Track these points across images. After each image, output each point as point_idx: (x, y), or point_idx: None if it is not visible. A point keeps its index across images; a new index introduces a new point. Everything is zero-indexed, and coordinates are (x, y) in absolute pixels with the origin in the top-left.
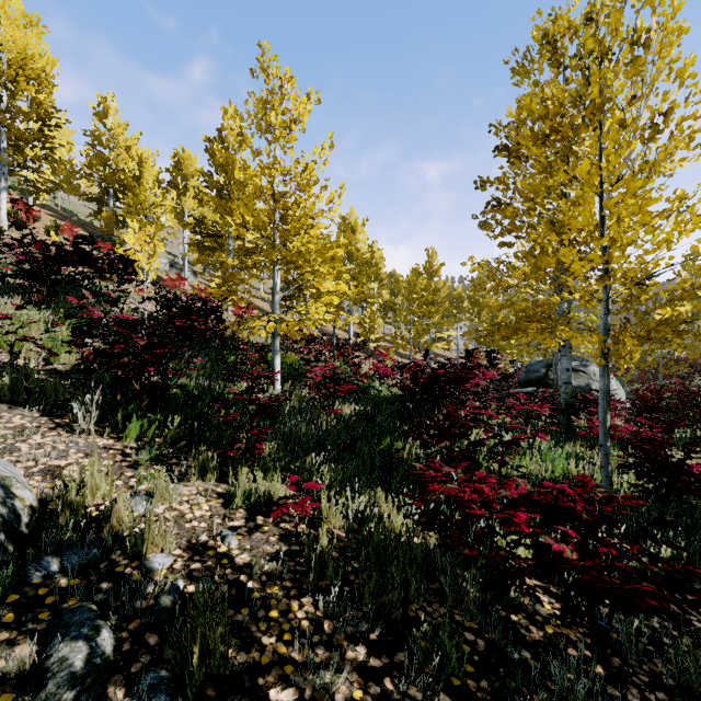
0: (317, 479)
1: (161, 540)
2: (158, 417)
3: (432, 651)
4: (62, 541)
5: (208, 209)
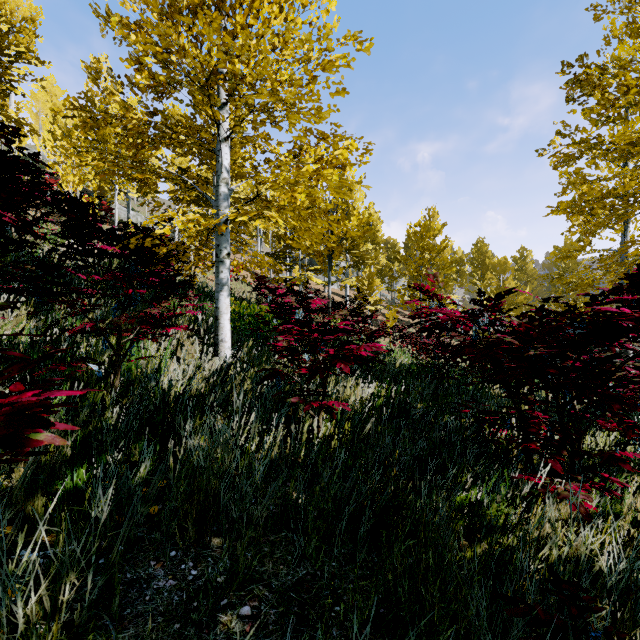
0: None
1: None
2: None
3: None
4: None
5: None
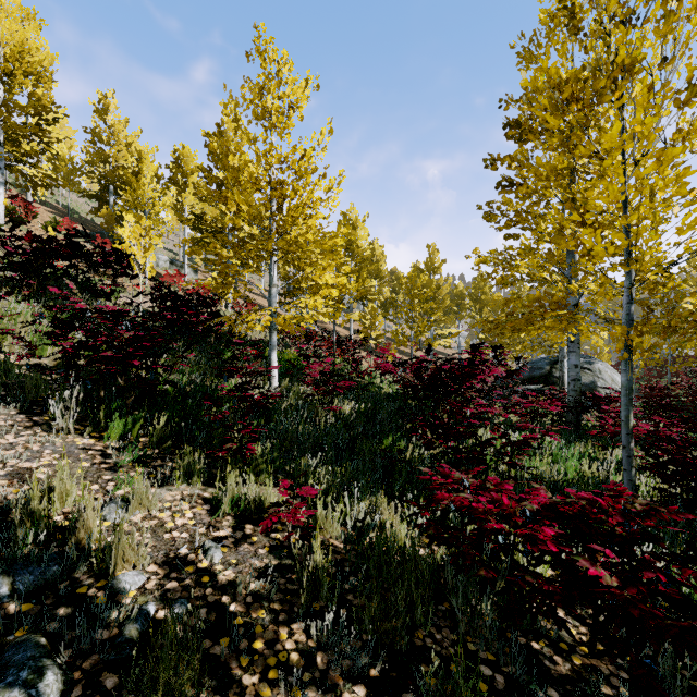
0: (313, 482)
1: (133, 555)
2: (142, 415)
3: (444, 694)
4: (17, 558)
5: (209, 207)
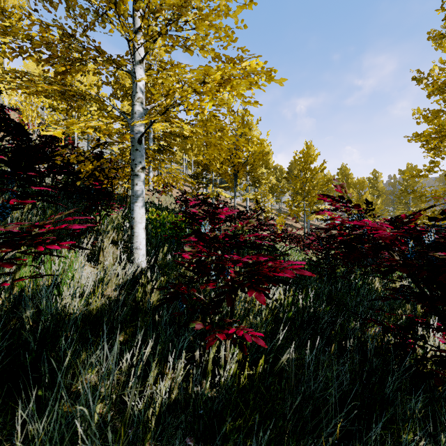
0: None
1: None
2: None
3: None
4: None
5: None
